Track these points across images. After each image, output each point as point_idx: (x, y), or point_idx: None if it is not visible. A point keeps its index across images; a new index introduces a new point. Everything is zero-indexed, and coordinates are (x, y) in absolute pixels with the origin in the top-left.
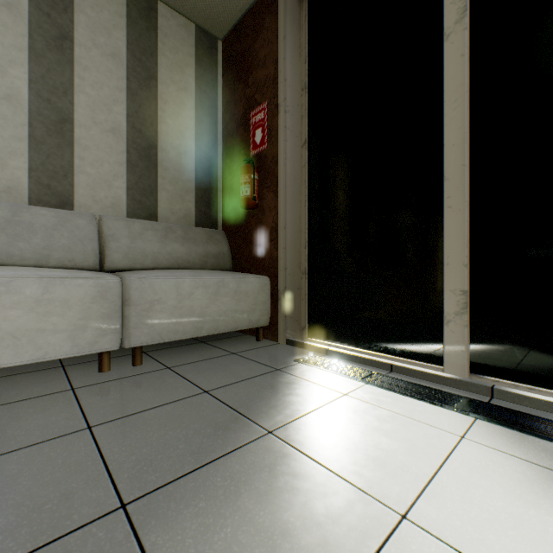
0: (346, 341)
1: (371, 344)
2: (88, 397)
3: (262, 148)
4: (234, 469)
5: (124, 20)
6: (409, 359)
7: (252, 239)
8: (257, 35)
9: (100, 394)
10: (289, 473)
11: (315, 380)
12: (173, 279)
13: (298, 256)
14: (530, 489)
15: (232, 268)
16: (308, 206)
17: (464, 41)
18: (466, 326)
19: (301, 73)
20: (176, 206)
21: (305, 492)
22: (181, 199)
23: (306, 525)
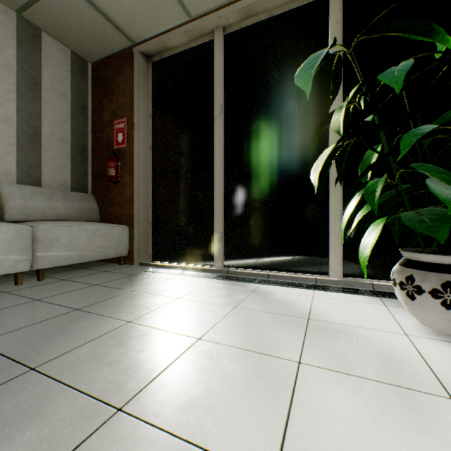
0: (173, 260)
1: (185, 260)
2: (22, 293)
3: (123, 145)
4: (119, 299)
5: (15, 41)
6: (202, 265)
7: (116, 202)
8: (120, 74)
9: (29, 291)
10: (141, 297)
11: (155, 276)
12: (65, 227)
13: (147, 213)
14: (219, 290)
15: (100, 220)
16: (152, 185)
17: (221, 124)
18: (222, 247)
19: (149, 106)
20: (56, 176)
21: (147, 299)
22: (60, 171)
23: (147, 303)
